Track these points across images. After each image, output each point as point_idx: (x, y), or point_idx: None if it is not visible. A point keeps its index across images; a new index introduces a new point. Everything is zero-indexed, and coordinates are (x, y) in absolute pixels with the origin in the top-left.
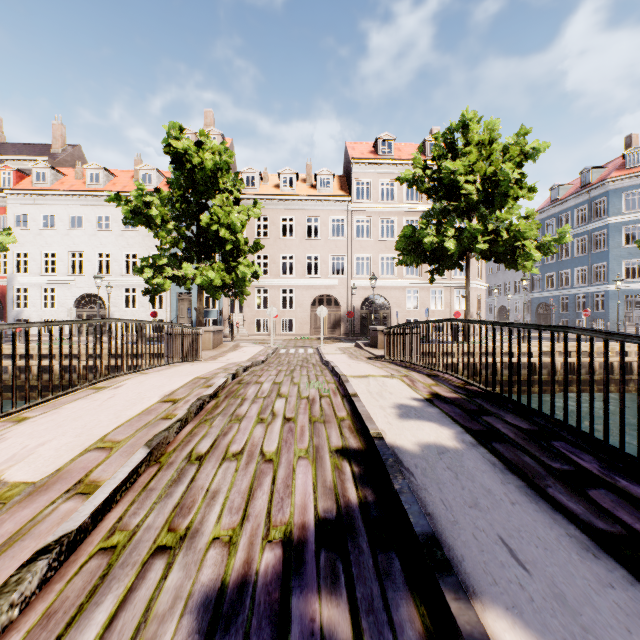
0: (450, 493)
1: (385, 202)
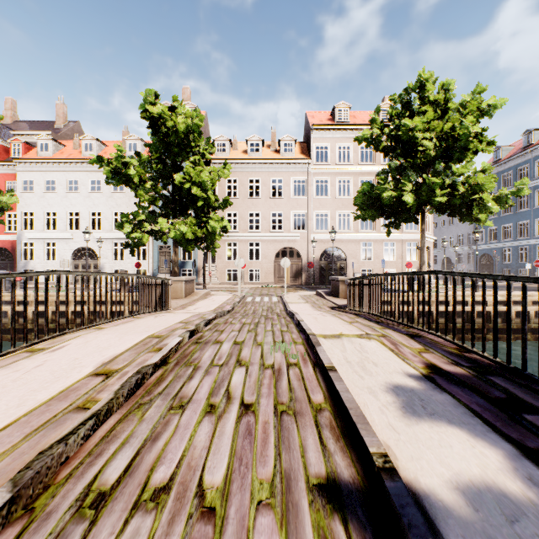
0: None
1: (342, 164)
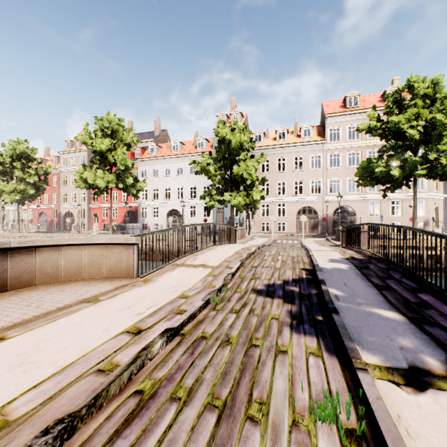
0: (335, 276)
1: (351, 141)
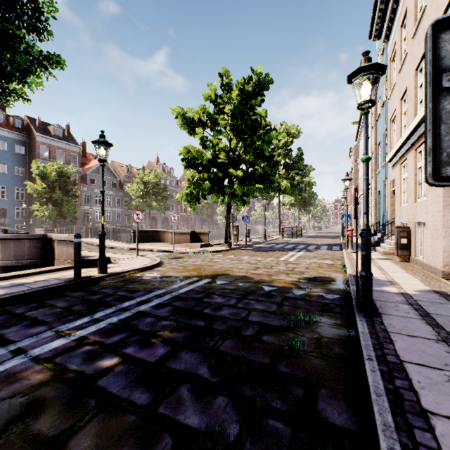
0: None
1: None
